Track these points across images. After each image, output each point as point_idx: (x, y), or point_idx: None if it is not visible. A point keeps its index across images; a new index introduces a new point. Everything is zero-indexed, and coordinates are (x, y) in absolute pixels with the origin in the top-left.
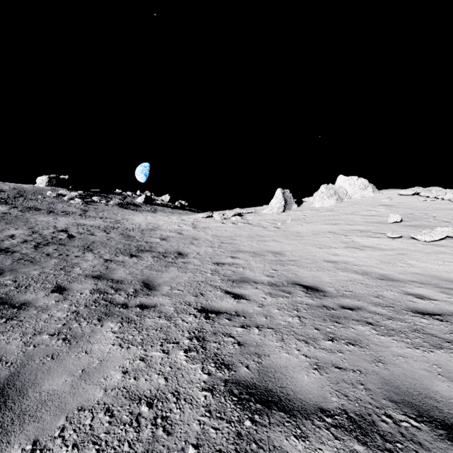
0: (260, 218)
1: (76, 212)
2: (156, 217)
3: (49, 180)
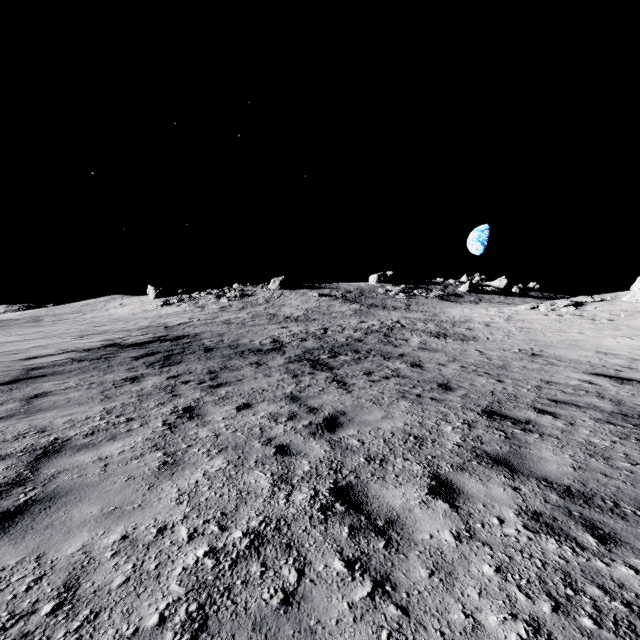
0: (606, 308)
1: (401, 307)
2: (472, 310)
3: (378, 277)
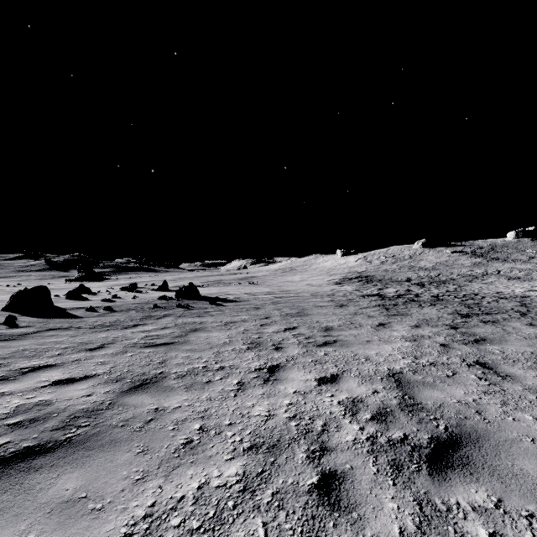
0: None
1: (522, 260)
2: None
3: (515, 234)
